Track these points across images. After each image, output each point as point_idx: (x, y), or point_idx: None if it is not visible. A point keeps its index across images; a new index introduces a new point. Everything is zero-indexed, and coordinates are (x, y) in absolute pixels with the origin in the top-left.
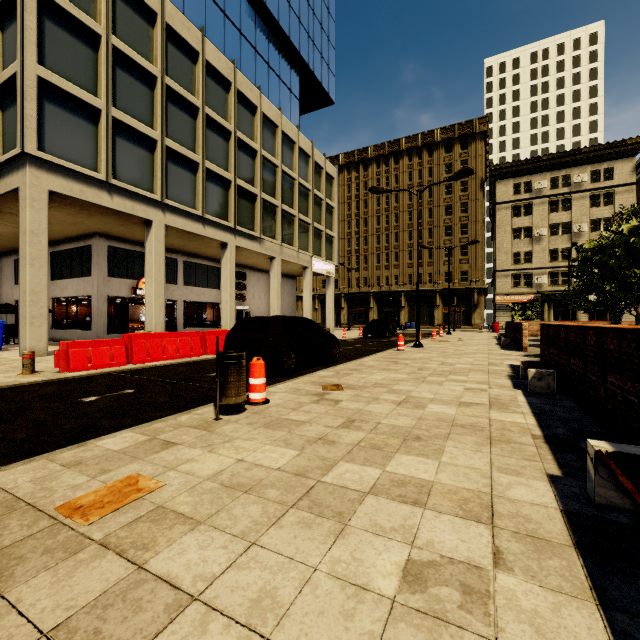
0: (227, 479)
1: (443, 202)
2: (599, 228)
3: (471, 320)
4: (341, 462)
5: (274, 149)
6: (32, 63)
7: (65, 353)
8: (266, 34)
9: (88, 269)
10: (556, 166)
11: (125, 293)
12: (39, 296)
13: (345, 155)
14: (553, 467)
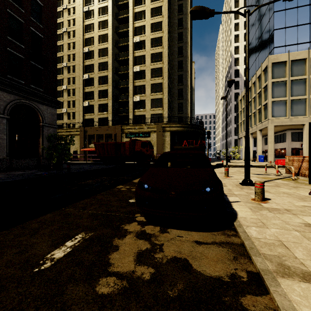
0: None
1: None
2: None
3: None
4: None
5: None
6: (270, 99)
7: (277, 161)
8: None
9: (285, 140)
10: None
11: (297, 146)
12: (271, 150)
13: None
14: None
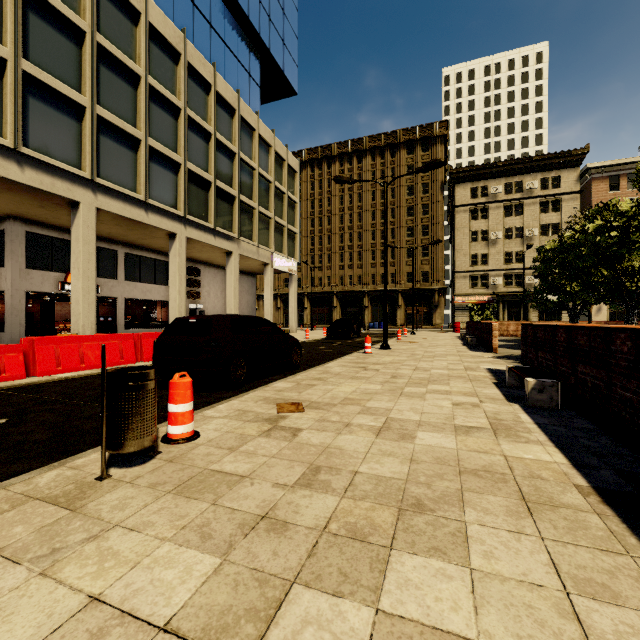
0: None
1: (405, 203)
2: (548, 233)
3: (432, 320)
4: (296, 588)
5: (231, 134)
6: None
7: None
8: (222, 9)
9: None
10: (510, 172)
11: (49, 288)
12: None
13: (308, 151)
14: None
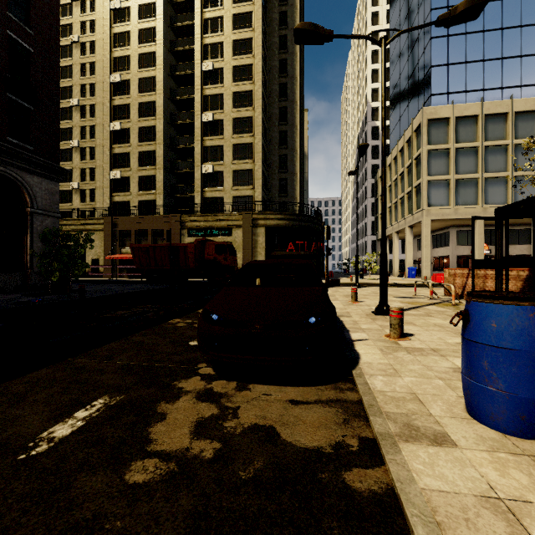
0: None
1: None
2: None
3: None
4: None
5: None
6: (425, 177)
7: (434, 277)
8: None
9: (447, 243)
10: None
11: (466, 253)
12: (427, 258)
13: None
14: None
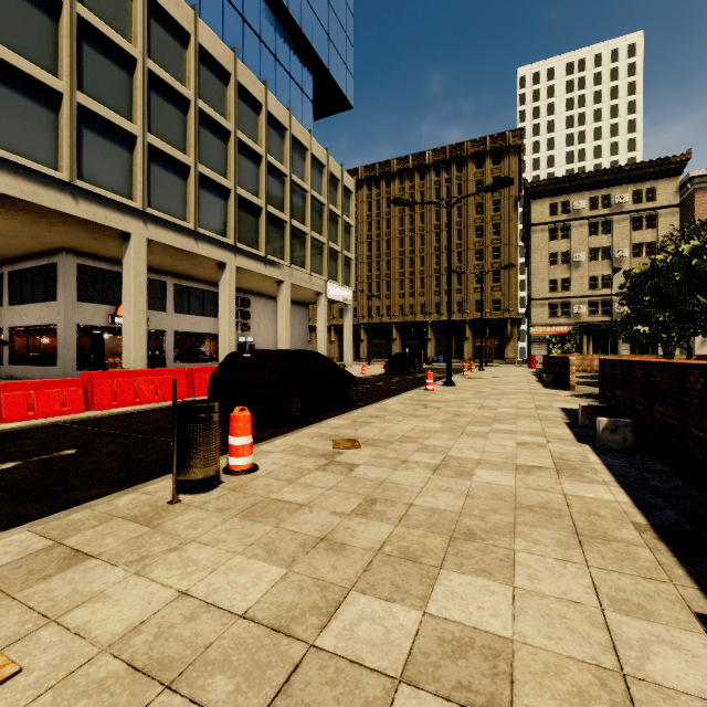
0: (144, 647)
1: (473, 223)
2: (641, 253)
3: (504, 354)
4: (353, 593)
5: (282, 155)
6: None
7: None
8: (273, 22)
9: (53, 292)
10: (596, 185)
11: (100, 321)
12: None
13: (365, 168)
14: (696, 595)
